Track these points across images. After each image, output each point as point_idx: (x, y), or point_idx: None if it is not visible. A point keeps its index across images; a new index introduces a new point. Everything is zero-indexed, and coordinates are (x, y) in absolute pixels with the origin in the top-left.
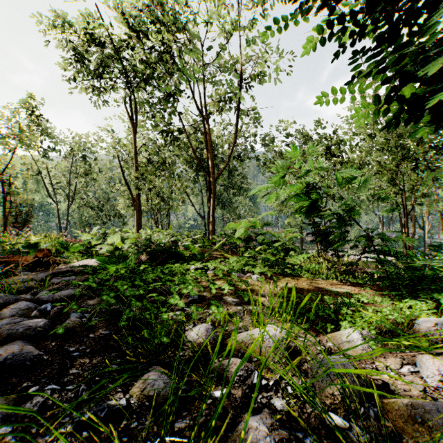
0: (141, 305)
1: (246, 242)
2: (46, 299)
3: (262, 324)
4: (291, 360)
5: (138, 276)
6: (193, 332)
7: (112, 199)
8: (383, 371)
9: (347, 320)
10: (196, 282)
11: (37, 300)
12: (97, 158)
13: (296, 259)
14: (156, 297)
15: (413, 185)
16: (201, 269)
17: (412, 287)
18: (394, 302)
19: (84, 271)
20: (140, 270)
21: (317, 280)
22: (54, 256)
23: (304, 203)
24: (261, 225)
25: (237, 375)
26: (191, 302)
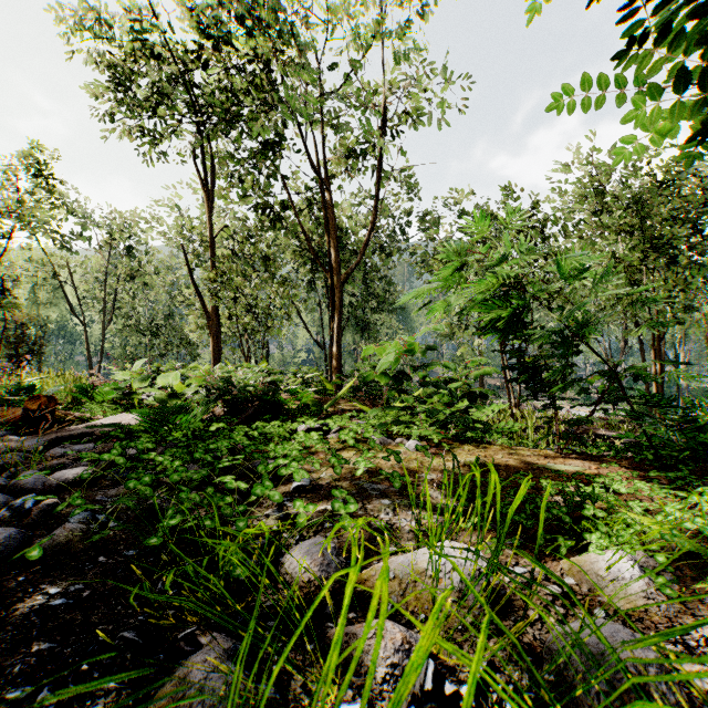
0: (200, 499)
1: (398, 381)
2: (30, 486)
3: (435, 542)
4: (523, 654)
5: (202, 443)
6: (296, 557)
7: (176, 318)
8: (701, 651)
9: (598, 531)
10: (308, 454)
11: (13, 488)
12: (151, 250)
13: (481, 414)
14: (228, 484)
15: (671, 290)
16: (316, 431)
17: (692, 462)
18: (677, 493)
19: (111, 435)
20: (210, 433)
21: (519, 450)
22: (67, 408)
23: (500, 313)
24: (426, 351)
25: (388, 664)
26: (297, 490)
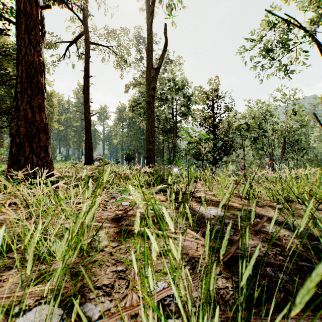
0: None
1: None
2: None
3: None
4: None
5: None
6: None
7: None
8: None
9: None
10: None
11: None
12: None
13: None
14: None
15: None
16: None
17: None
18: None
19: None
20: None
21: None
22: None
23: None
24: None
25: None
26: None
